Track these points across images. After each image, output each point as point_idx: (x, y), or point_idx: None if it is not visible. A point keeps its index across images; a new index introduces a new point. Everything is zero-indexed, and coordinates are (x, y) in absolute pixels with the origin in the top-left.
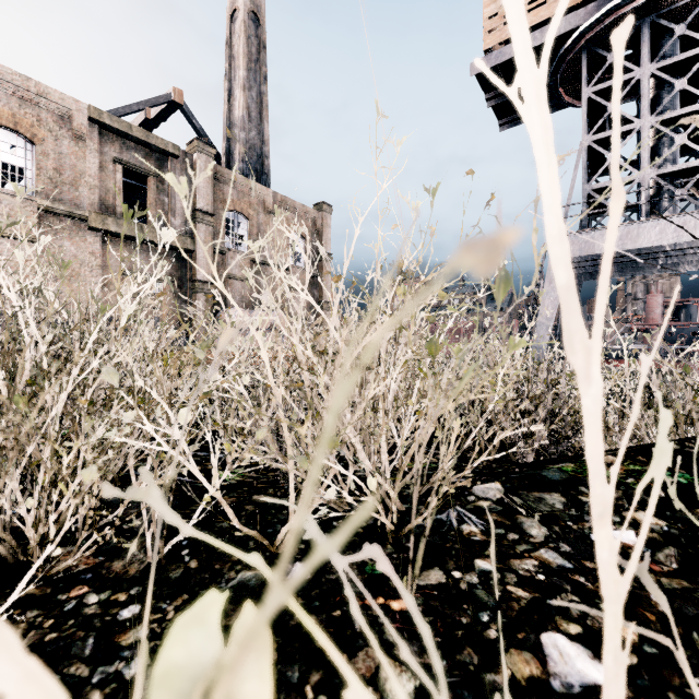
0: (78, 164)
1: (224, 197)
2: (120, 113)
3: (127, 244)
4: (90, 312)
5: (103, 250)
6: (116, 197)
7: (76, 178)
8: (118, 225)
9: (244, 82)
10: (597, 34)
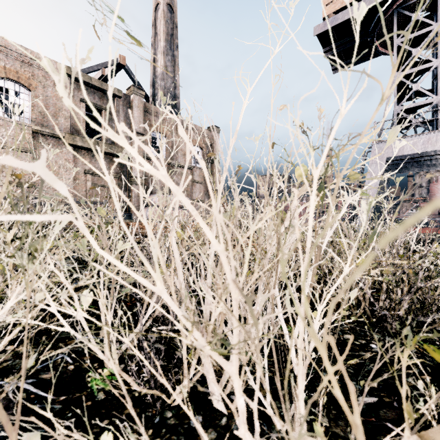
0: (57, 103)
1: (150, 123)
2: (86, 71)
3: (88, 153)
4: None
5: (73, 158)
6: (81, 123)
7: (57, 112)
8: (83, 141)
9: (163, 49)
10: (405, 1)
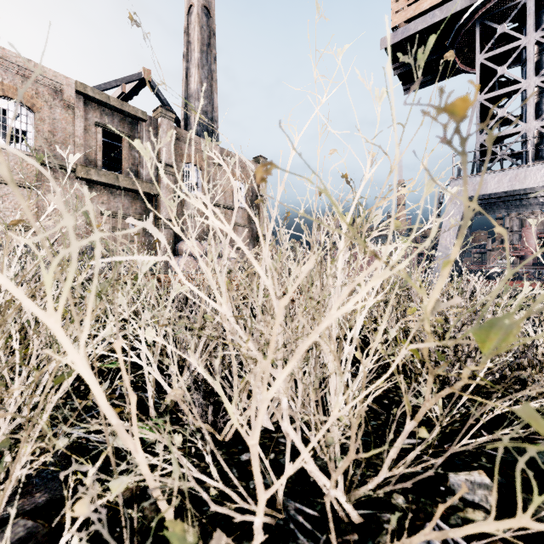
0: (67, 127)
1: (182, 152)
2: (102, 88)
3: (106, 190)
4: (12, 246)
5: None
6: (97, 153)
7: (66, 138)
8: (99, 175)
9: (198, 62)
10: (489, 9)
